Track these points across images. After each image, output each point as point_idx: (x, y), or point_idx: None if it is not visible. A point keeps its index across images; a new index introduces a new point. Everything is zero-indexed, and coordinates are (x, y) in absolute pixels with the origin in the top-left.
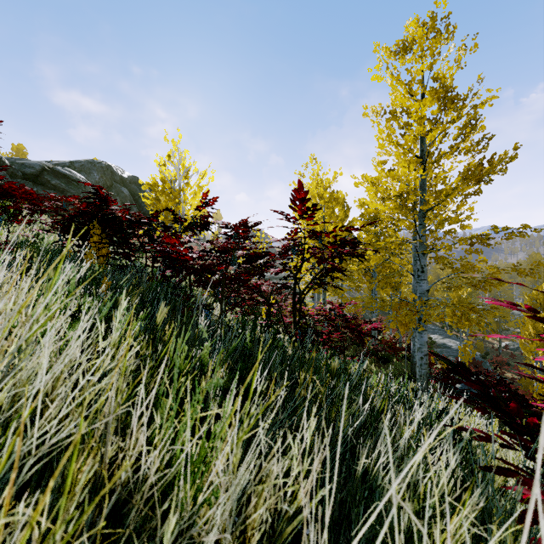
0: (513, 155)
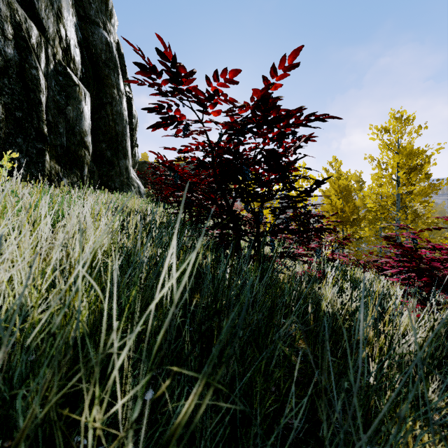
0: (446, 183)
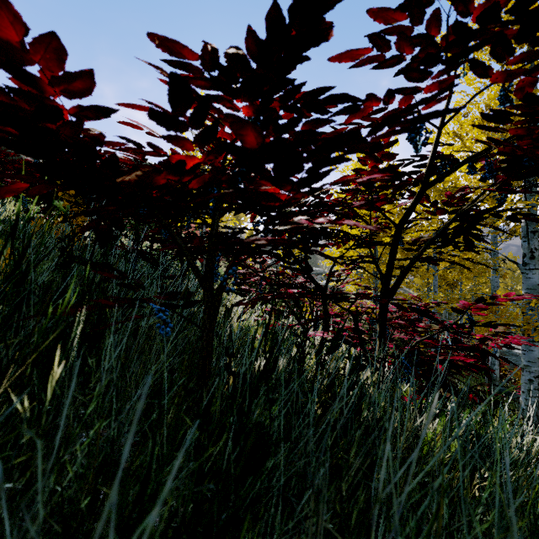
0: None
